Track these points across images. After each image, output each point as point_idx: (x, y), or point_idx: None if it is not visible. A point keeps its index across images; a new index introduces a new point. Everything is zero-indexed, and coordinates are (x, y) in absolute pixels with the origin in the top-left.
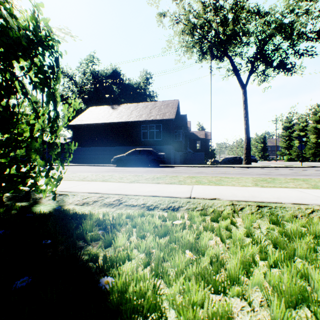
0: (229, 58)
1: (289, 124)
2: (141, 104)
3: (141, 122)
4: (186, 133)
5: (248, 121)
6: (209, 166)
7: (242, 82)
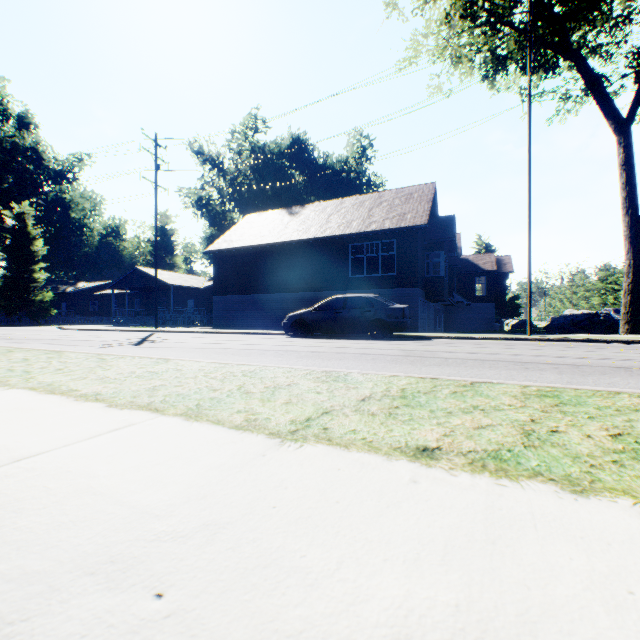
0: (576, 57)
1: None
2: (349, 199)
3: (349, 237)
4: (451, 259)
5: (638, 216)
6: (526, 339)
7: (616, 115)
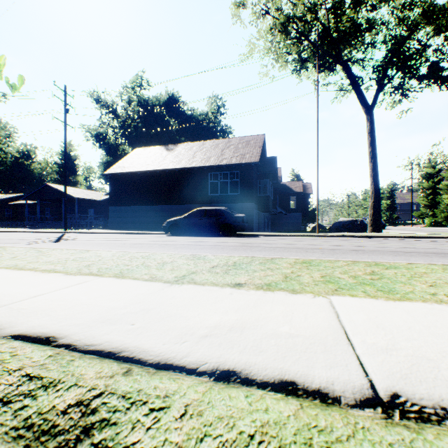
0: (345, 66)
1: (432, 170)
2: (208, 142)
3: (209, 168)
4: (275, 184)
5: (377, 163)
6: (315, 235)
7: (366, 103)
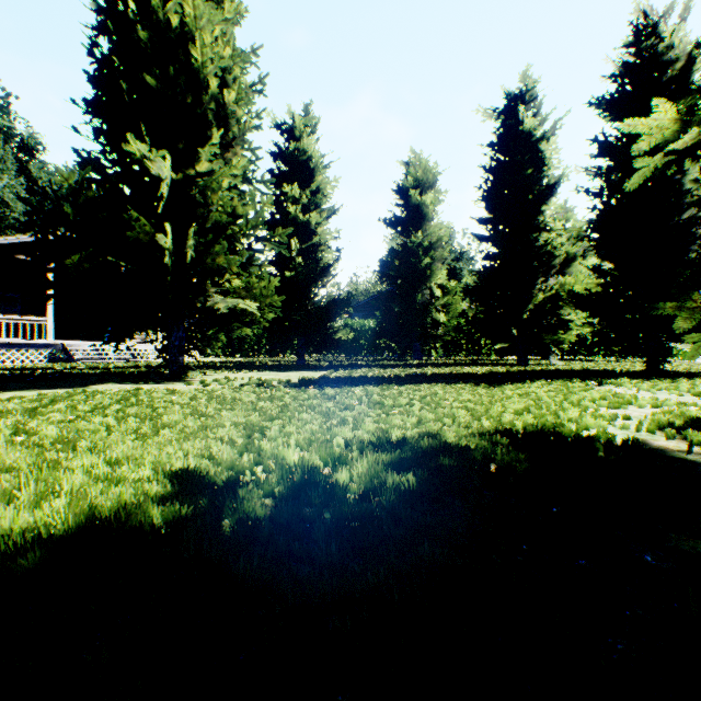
0: None
1: None
2: None
3: None
4: None
5: None
6: None
7: None
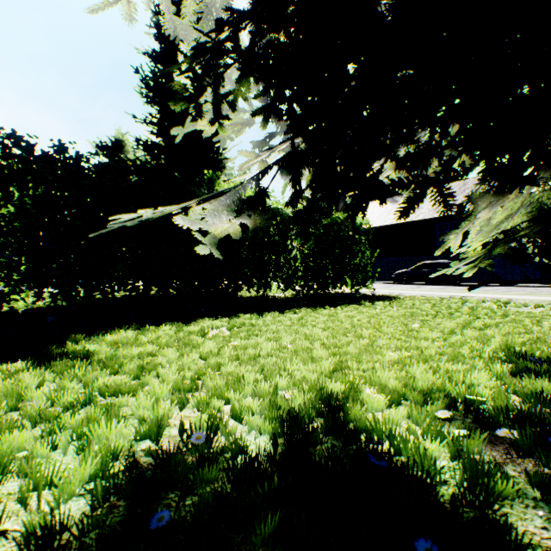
0: None
1: None
2: None
3: (436, 219)
4: None
5: None
6: None
7: None
